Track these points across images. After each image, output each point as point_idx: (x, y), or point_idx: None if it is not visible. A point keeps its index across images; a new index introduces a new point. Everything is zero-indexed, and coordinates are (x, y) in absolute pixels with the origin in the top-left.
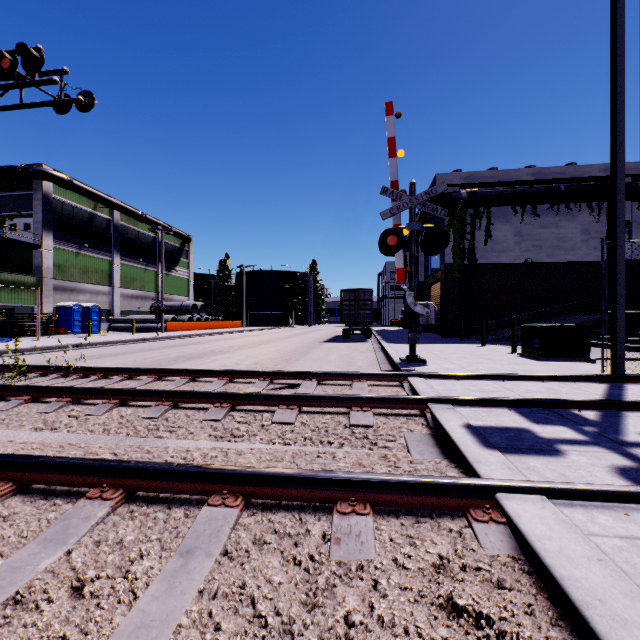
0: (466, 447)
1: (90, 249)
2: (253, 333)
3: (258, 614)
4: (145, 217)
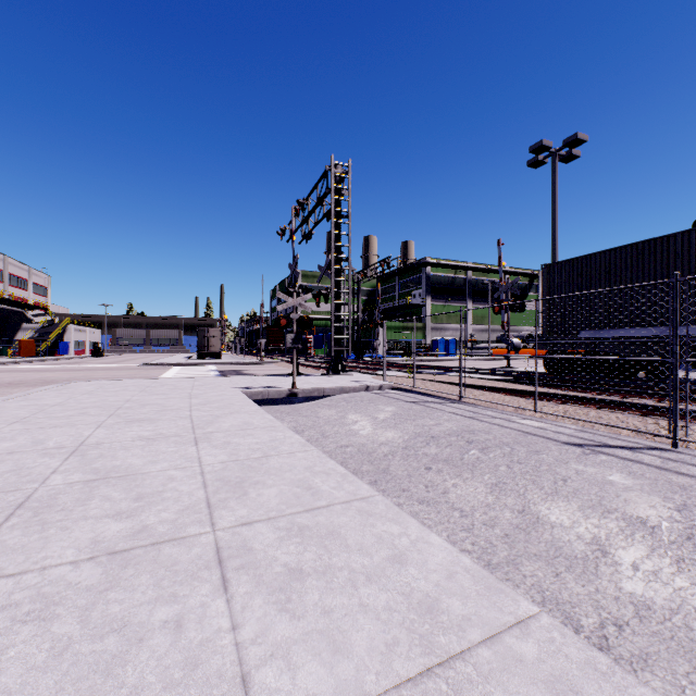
0: None
1: (452, 301)
2: None
3: None
4: (490, 269)
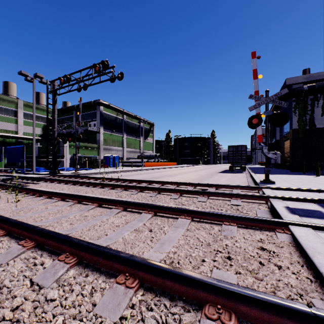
0: (282, 213)
1: (115, 132)
2: (182, 168)
3: (200, 240)
4: (135, 116)
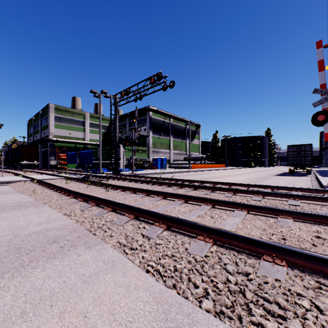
0: None
1: (163, 135)
2: (231, 170)
3: (256, 226)
4: (182, 119)
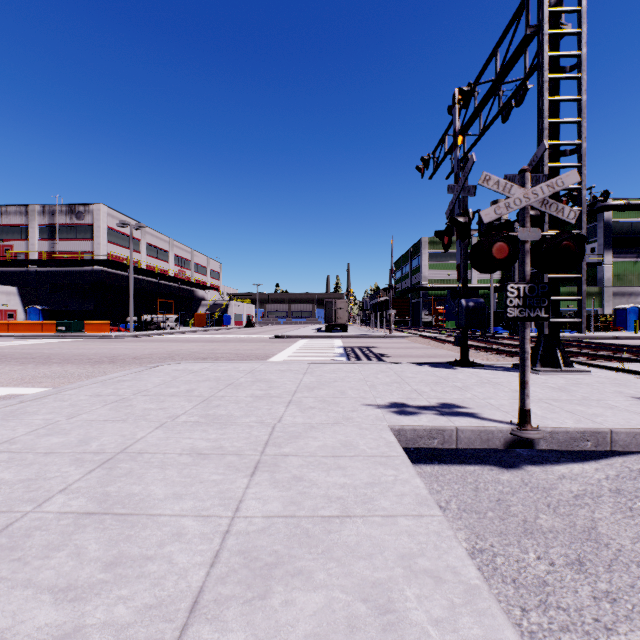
0: None
1: None
2: None
3: None
4: None
